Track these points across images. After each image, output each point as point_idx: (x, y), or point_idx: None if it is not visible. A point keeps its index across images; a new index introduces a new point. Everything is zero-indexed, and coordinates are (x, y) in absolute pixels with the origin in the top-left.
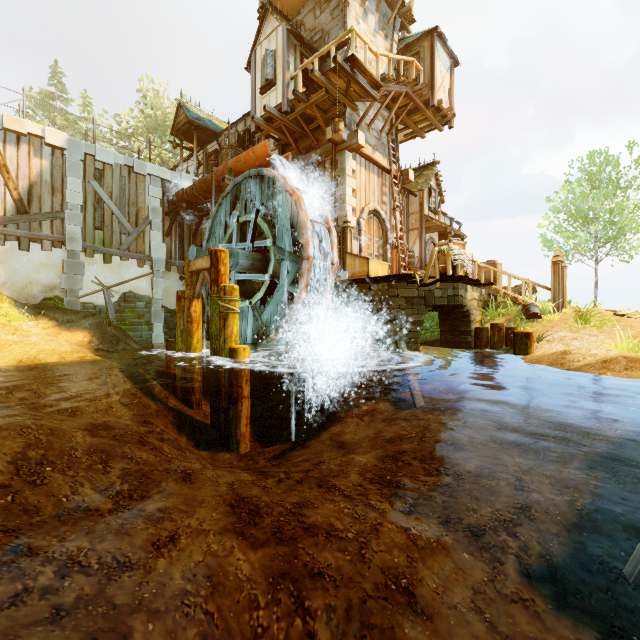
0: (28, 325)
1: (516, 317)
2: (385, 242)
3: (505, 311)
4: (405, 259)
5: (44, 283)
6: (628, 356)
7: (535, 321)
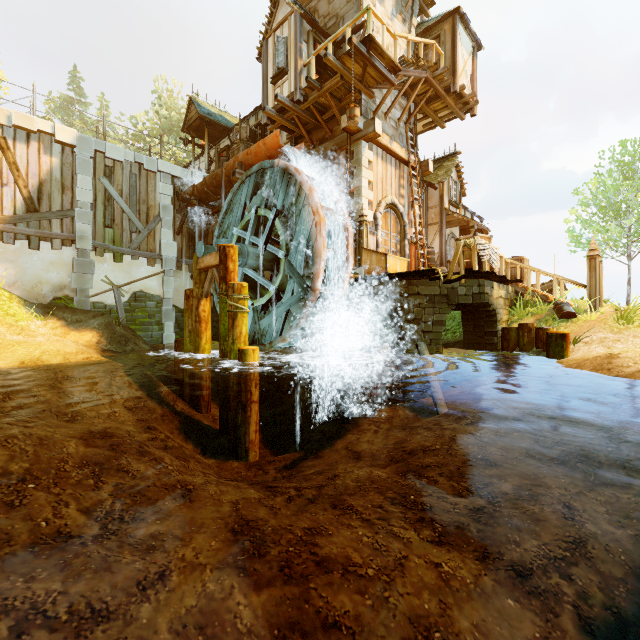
0: (36, 325)
1: (547, 317)
2: (403, 237)
3: (534, 310)
4: (424, 255)
5: (54, 282)
6: None
7: (569, 321)
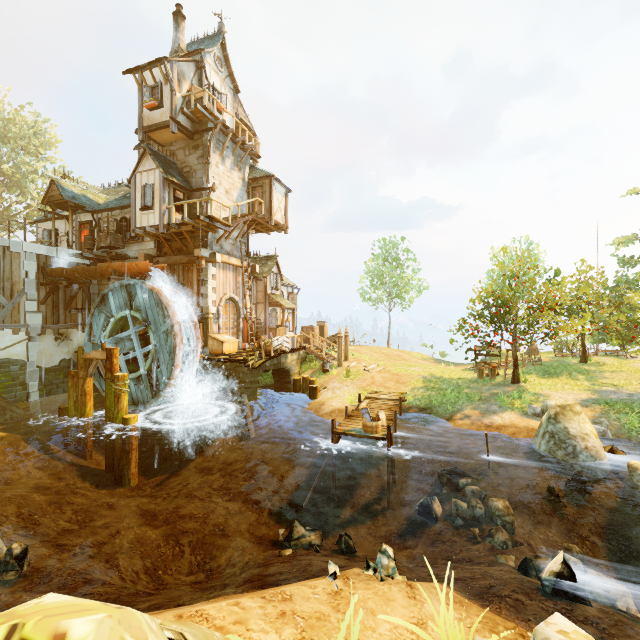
0: None
1: (318, 370)
2: (239, 317)
3: (313, 365)
4: (253, 328)
5: None
6: (340, 409)
7: (326, 374)
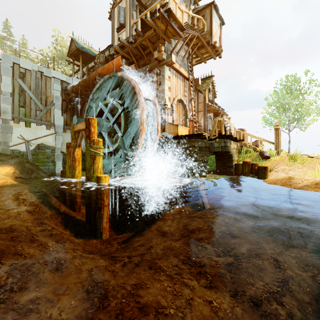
0: None
1: (256, 158)
2: (186, 117)
3: (250, 155)
4: (196, 127)
5: None
6: None
7: (267, 160)
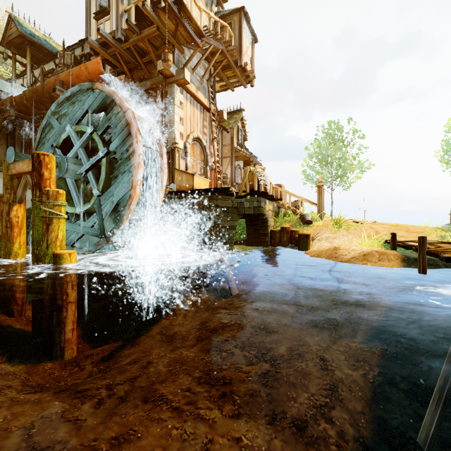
0: None
1: (296, 223)
2: (206, 164)
3: (289, 219)
4: (221, 179)
5: None
6: (378, 250)
7: (309, 226)
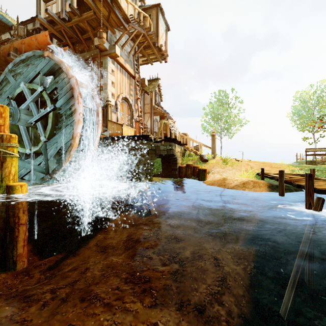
0: None
1: (197, 161)
2: (132, 117)
3: (192, 158)
4: (143, 128)
5: None
6: (252, 180)
7: (206, 163)
